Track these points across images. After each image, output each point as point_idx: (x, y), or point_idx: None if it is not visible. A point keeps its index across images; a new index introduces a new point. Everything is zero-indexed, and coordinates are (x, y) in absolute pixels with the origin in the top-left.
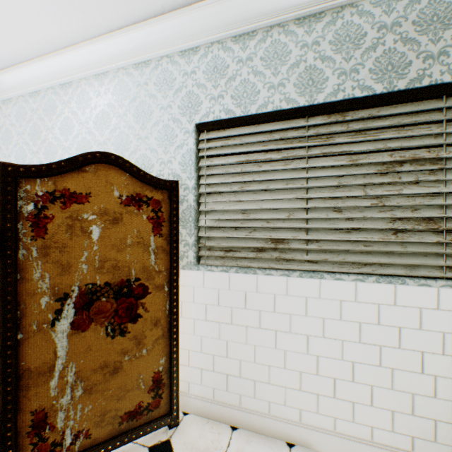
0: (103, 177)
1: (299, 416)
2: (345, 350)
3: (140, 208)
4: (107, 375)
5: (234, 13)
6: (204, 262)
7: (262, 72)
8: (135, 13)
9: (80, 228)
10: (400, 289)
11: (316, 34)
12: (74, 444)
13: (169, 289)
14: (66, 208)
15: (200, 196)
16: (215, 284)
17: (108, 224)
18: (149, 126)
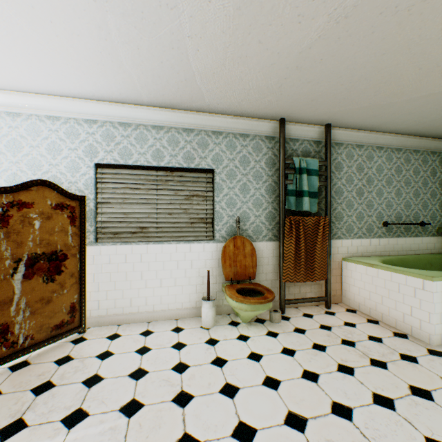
0: (42, 193)
1: (153, 308)
2: (173, 274)
3: (63, 211)
4: (44, 304)
5: (120, 112)
6: (101, 241)
7: (135, 145)
8: (54, 92)
9: (29, 222)
10: (192, 245)
11: (161, 135)
12: (25, 343)
13: (80, 256)
14: (20, 211)
15: (98, 204)
16: (108, 252)
17: (45, 219)
18: (60, 158)
